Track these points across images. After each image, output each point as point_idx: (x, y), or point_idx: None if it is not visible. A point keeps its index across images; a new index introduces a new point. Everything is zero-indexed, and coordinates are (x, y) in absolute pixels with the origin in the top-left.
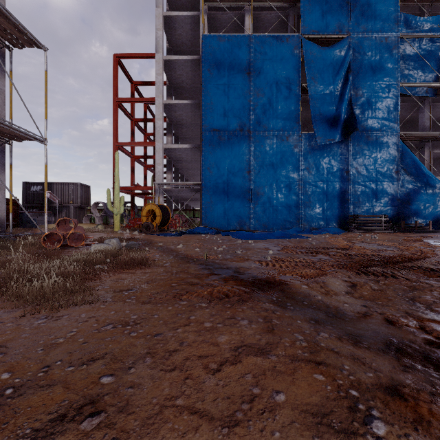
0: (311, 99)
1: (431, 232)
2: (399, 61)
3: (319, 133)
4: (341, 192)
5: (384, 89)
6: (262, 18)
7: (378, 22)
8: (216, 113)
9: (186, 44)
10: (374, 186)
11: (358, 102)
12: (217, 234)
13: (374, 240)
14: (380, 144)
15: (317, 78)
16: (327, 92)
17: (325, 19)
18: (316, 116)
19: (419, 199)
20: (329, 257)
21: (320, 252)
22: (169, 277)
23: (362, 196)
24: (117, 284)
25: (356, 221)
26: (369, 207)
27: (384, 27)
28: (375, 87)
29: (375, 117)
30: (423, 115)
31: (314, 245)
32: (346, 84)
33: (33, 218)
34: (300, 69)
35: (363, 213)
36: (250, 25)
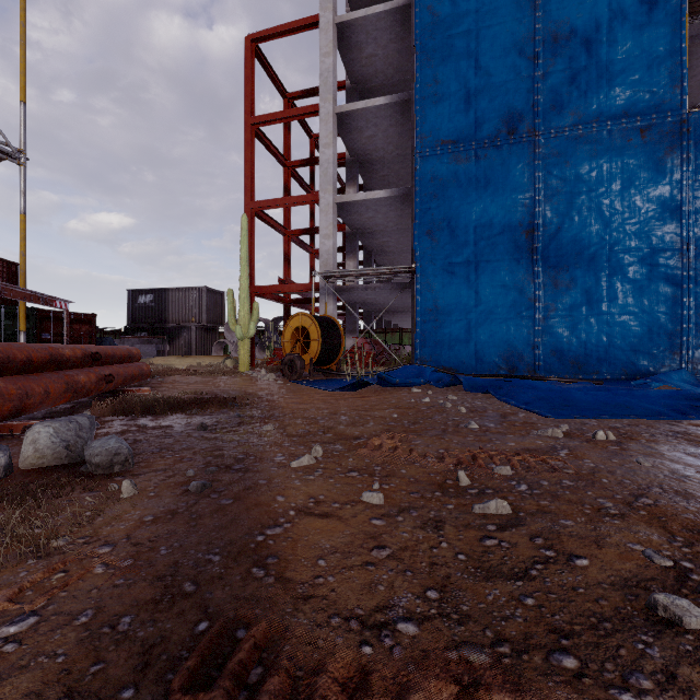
0: None
1: None
2: None
3: None
4: None
5: None
6: None
7: None
8: (447, 104)
9: None
10: None
11: None
12: (453, 387)
13: None
14: None
15: None
16: None
17: None
18: None
19: None
20: None
21: None
22: None
23: None
24: None
25: None
26: None
27: None
28: None
29: None
30: None
31: None
32: None
33: (137, 346)
34: None
35: None
36: None
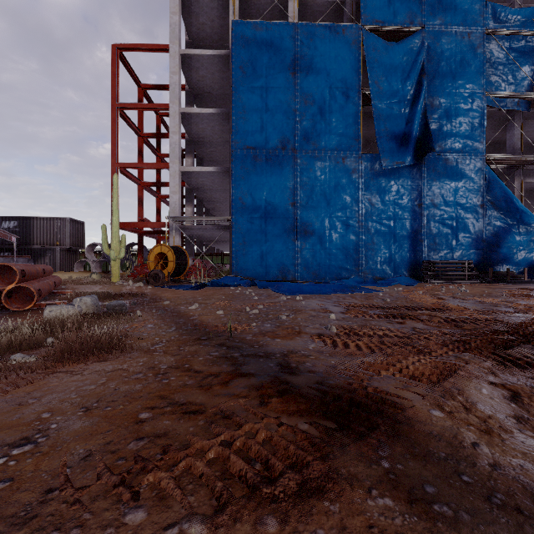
0: (374, 109)
1: (527, 282)
2: (485, 64)
3: (385, 153)
4: (412, 230)
5: (467, 99)
6: (310, 5)
7: (459, 12)
8: (250, 125)
9: (212, 37)
10: (454, 224)
11: (434, 114)
12: (252, 286)
13: (468, 295)
14: (462, 170)
15: (382, 82)
16: (395, 101)
17: (392, 6)
18: (381, 132)
19: (510, 240)
20: (424, 325)
21: (407, 316)
22: (145, 386)
23: (439, 236)
24: (10, 418)
25: (432, 268)
26: (448, 251)
27: (467, 19)
28: (455, 96)
29: (455, 134)
30: (512, 134)
31: (388, 302)
32: (420, 90)
33: None
34: (360, 70)
35: (440, 258)
36: (295, 12)
